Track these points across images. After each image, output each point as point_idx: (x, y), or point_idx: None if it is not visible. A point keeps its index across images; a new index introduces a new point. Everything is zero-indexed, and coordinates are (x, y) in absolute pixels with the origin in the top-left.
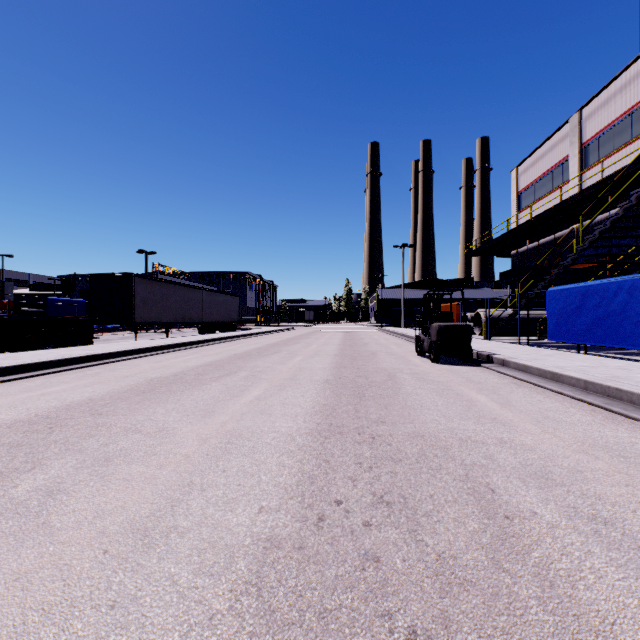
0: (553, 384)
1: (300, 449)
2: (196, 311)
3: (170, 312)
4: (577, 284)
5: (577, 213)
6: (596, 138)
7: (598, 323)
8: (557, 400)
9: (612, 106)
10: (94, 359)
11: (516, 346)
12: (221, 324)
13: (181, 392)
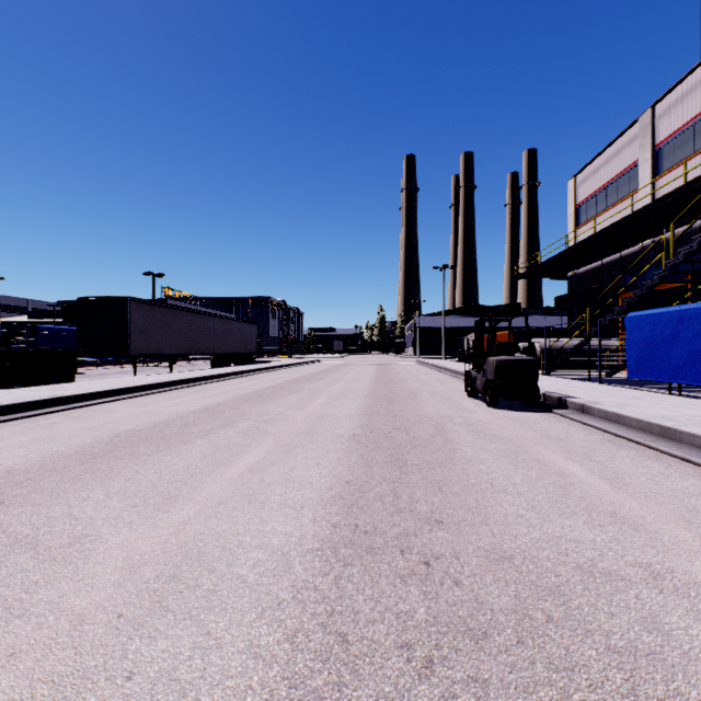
0: (667, 444)
1: (296, 597)
2: (206, 341)
3: (174, 342)
4: (668, 308)
5: (649, 227)
6: (672, 139)
7: (699, 357)
8: (688, 473)
9: (692, 100)
10: (60, 403)
11: (587, 384)
12: (236, 356)
13: (147, 457)
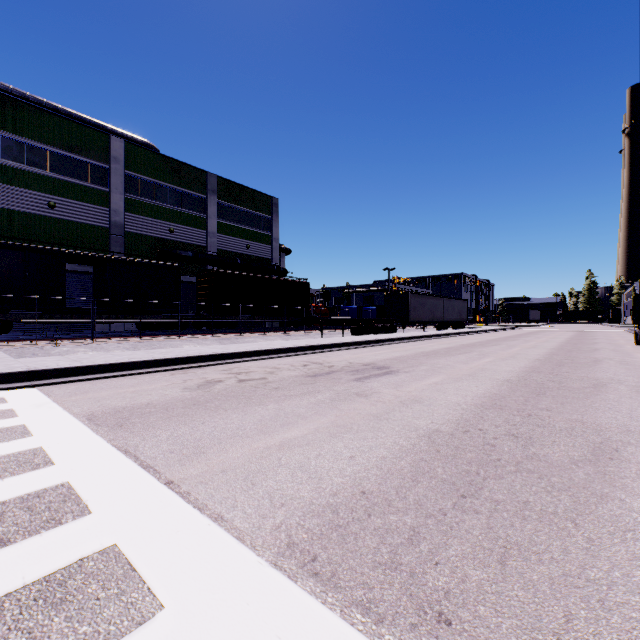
0: None
1: (542, 355)
2: (439, 313)
3: (426, 314)
4: None
5: None
6: None
7: None
8: None
9: None
10: (419, 338)
11: None
12: (454, 323)
13: (483, 347)
